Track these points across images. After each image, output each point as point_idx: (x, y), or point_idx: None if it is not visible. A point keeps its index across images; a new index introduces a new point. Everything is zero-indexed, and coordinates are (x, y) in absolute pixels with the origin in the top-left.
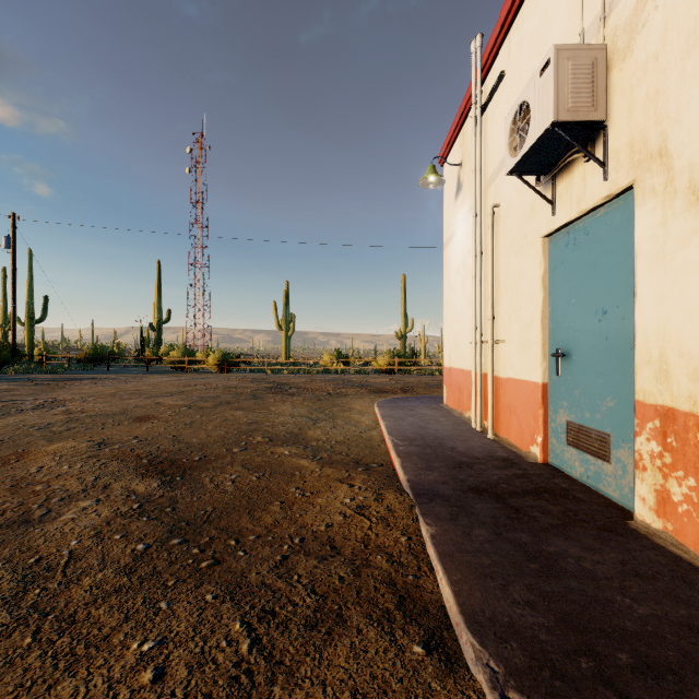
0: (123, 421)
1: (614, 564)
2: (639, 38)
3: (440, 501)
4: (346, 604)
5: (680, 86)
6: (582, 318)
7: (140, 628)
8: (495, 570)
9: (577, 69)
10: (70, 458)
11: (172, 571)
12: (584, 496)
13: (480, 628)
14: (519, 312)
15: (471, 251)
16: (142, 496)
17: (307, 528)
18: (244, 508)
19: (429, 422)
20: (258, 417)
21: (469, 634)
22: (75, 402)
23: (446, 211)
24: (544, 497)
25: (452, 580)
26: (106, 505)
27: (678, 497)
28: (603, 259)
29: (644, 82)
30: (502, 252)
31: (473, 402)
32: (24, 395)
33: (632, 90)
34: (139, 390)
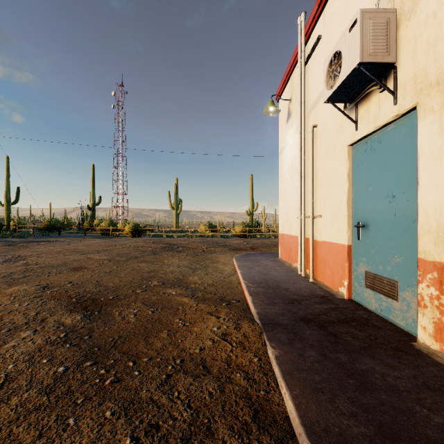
0: (63, 270)
1: (409, 378)
2: (421, 3)
3: (280, 329)
4: (214, 417)
5: None
6: (377, 200)
7: None
8: (324, 385)
9: (376, 26)
10: (21, 298)
11: (82, 390)
12: (380, 324)
13: (317, 438)
14: (331, 197)
15: (297, 157)
16: (68, 327)
17: (186, 351)
18: (141, 335)
19: (270, 270)
20: (155, 267)
21: None
22: (33, 257)
23: (280, 131)
24: (352, 325)
25: (293, 395)
26: (41, 334)
27: None
28: (392, 159)
29: (425, 33)
30: (319, 157)
31: (299, 257)
32: None
33: (416, 39)
34: (77, 249)
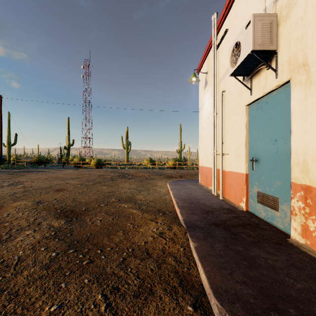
0: (50, 191)
1: (283, 261)
2: (293, 10)
3: (199, 230)
4: (154, 283)
5: (314, 32)
6: (265, 143)
7: (50, 298)
8: (226, 265)
9: (263, 25)
10: (23, 209)
11: (68, 267)
12: (266, 227)
13: (220, 296)
14: (234, 141)
15: (211, 112)
16: (56, 228)
17: (135, 243)
18: (105, 234)
19: (192, 191)
20: (113, 189)
21: (215, 299)
22: (28, 182)
23: (200, 94)
24: (247, 227)
25: (206, 270)
26: (38, 233)
27: (313, 228)
28: (275, 115)
29: (296, 31)
30: (226, 113)
31: (213, 182)
32: (4, 179)
33: (290, 35)
34: (58, 176)
